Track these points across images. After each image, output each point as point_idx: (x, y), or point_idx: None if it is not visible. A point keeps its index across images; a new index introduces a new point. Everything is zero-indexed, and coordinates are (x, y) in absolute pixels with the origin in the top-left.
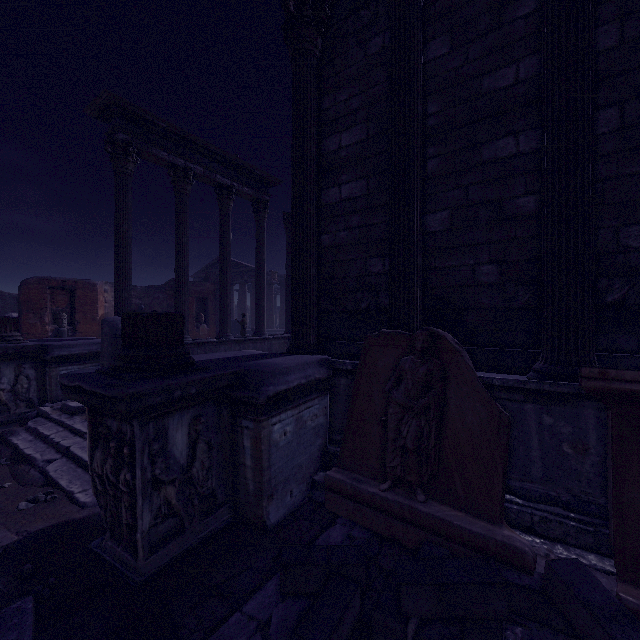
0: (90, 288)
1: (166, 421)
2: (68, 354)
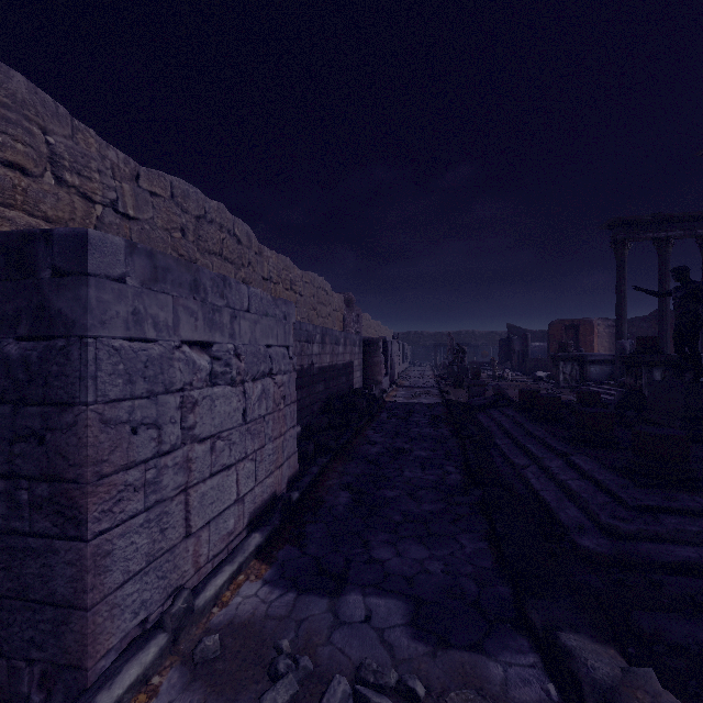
0: (588, 324)
1: (652, 369)
2: (594, 360)
